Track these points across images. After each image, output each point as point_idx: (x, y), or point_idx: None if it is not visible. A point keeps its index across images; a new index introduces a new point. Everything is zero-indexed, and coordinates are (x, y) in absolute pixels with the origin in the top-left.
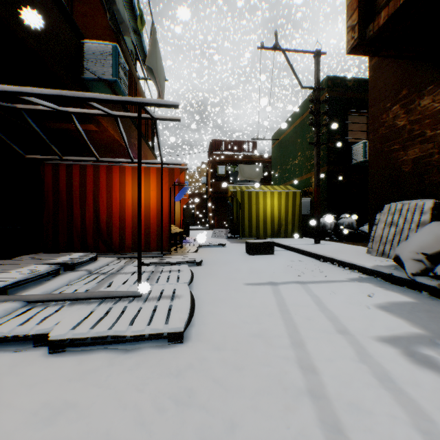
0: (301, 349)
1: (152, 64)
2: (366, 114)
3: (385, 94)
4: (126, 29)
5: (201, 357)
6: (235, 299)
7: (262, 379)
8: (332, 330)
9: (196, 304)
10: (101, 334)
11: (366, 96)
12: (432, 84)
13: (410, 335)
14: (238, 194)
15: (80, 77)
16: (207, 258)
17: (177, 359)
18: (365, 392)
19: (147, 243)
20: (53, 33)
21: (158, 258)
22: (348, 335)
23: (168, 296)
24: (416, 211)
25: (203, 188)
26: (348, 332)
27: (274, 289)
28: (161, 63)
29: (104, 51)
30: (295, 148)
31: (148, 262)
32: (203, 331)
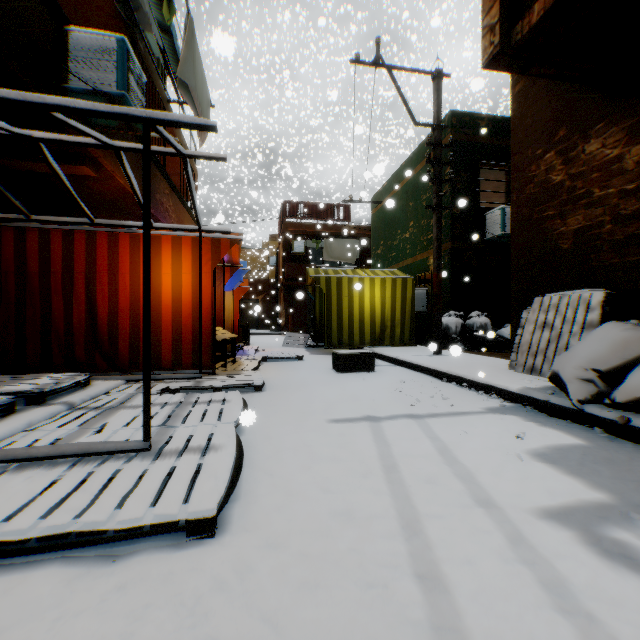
0: (418, 540)
1: (187, 76)
2: (505, 168)
3: (535, 136)
4: (146, 20)
5: (244, 566)
6: (312, 448)
7: (350, 608)
8: (467, 499)
9: (246, 460)
10: (58, 529)
11: (506, 142)
12: (603, 121)
13: (589, 505)
14: (322, 282)
15: (63, 86)
16: (273, 379)
17: (197, 573)
18: (532, 627)
19: (177, 357)
20: (9, 6)
21: (194, 381)
22: (494, 509)
23: (197, 448)
24: (581, 307)
25: (272, 272)
26: (492, 502)
27: (374, 429)
28: (203, 78)
29: (103, 47)
30: (406, 216)
31: (176, 387)
32: (253, 510)
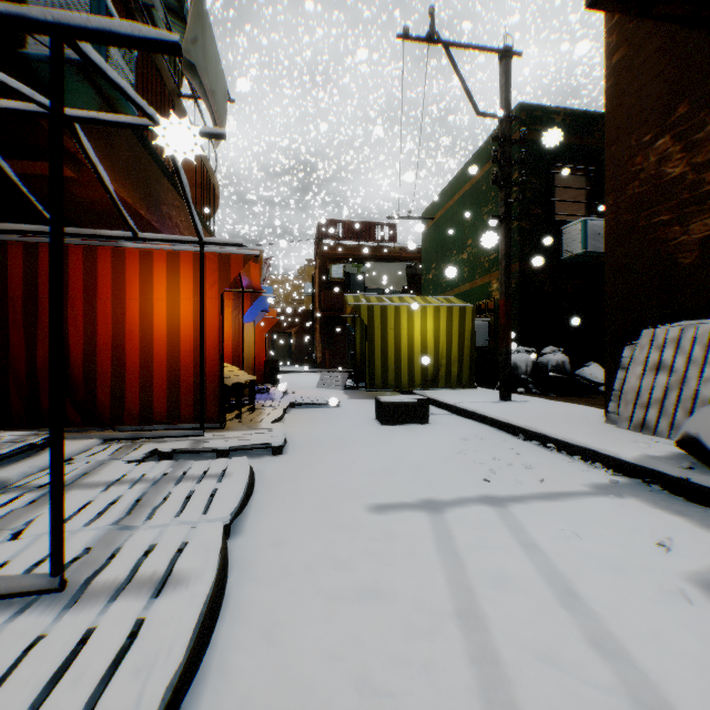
0: None
1: (194, 55)
2: (584, 173)
3: (640, 118)
4: None
5: None
6: (341, 565)
7: None
8: None
9: (233, 593)
10: None
11: (586, 142)
12: None
13: None
14: (363, 311)
15: (19, 52)
16: (298, 435)
17: None
18: None
19: (173, 407)
20: None
21: (193, 439)
22: None
23: (148, 580)
24: None
25: (307, 302)
26: None
27: (437, 526)
28: (217, 62)
29: (72, 1)
30: (463, 233)
31: (167, 448)
32: None
